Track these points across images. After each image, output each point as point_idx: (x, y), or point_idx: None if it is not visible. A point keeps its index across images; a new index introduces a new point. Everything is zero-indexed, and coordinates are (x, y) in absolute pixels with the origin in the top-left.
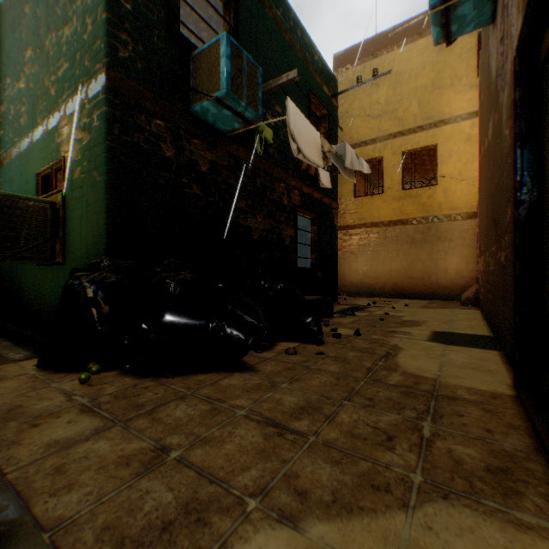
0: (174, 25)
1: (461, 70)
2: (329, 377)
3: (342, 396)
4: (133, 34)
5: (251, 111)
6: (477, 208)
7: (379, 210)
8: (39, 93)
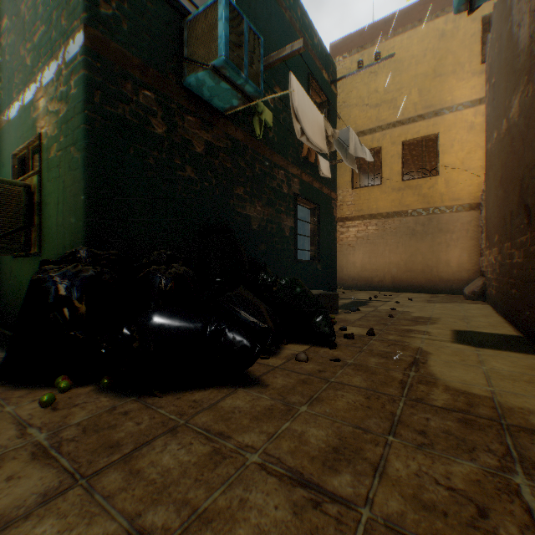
0: None
1: (463, 57)
2: (357, 394)
3: (383, 427)
4: None
5: (252, 84)
6: (483, 198)
7: (378, 202)
8: (15, 65)
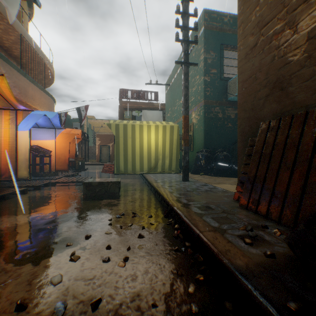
0: (222, 75)
1: None
2: None
3: None
4: (210, 87)
5: None
6: None
7: None
8: None
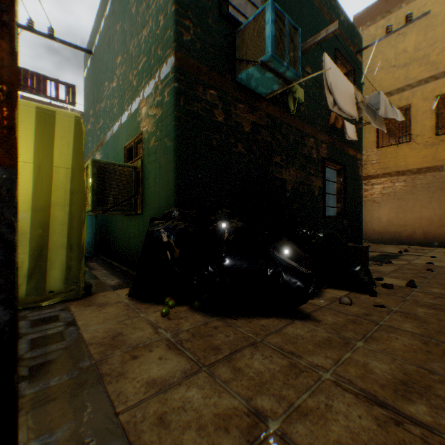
0: (224, 7)
1: None
2: (411, 339)
3: None
4: (193, 20)
5: (292, 70)
6: None
7: (405, 158)
8: (124, 87)
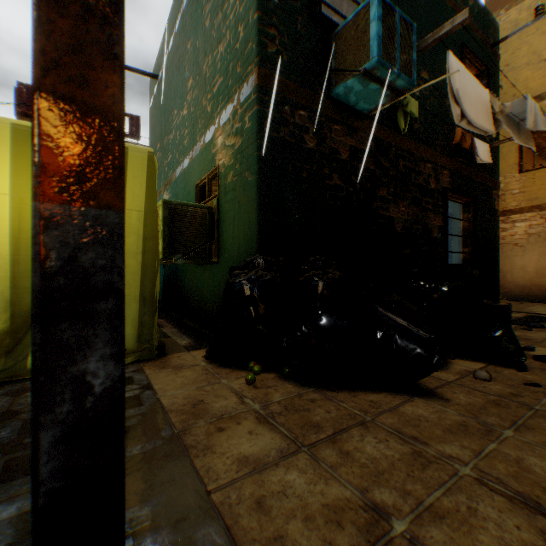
0: (316, 7)
1: None
2: None
3: None
4: (279, 27)
5: (404, 77)
6: None
7: None
8: (196, 114)
